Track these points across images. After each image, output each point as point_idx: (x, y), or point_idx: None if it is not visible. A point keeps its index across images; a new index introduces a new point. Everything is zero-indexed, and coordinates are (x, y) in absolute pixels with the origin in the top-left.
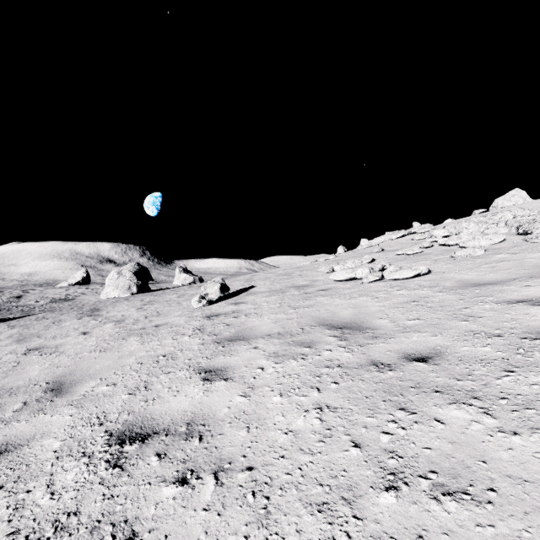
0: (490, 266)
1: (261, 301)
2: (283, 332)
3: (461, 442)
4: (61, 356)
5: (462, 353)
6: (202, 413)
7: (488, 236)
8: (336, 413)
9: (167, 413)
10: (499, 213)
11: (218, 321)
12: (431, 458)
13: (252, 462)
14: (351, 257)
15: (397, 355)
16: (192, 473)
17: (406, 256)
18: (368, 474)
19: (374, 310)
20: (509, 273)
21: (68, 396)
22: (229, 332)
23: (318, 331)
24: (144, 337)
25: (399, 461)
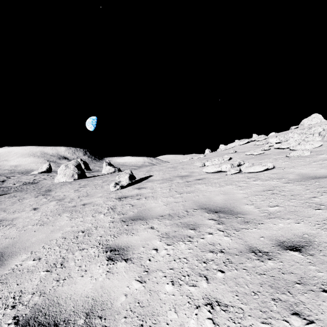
0: (318, 163)
1: (157, 187)
2: (172, 214)
3: None
4: (12, 228)
5: None
6: (101, 301)
7: (310, 142)
8: (227, 312)
9: (72, 297)
10: (312, 128)
11: (126, 202)
12: None
13: None
14: (215, 156)
15: (271, 242)
16: None
17: (253, 156)
18: None
19: (240, 197)
20: None
21: (1, 270)
22: (133, 211)
23: (199, 214)
24: (73, 213)
25: None
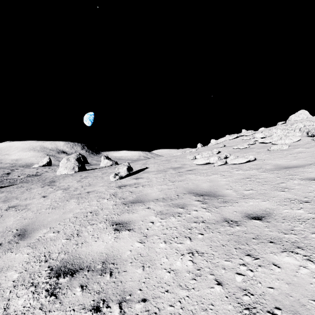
0: (293, 155)
1: (152, 177)
2: (165, 198)
3: (294, 283)
4: (28, 211)
5: (284, 214)
6: (112, 255)
7: (289, 137)
8: (203, 256)
9: (90, 253)
10: (295, 124)
11: (126, 190)
12: (274, 296)
13: (146, 295)
14: (206, 150)
15: (241, 215)
16: (104, 302)
17: (239, 150)
18: (229, 308)
19: (222, 184)
20: (306, 160)
21: (28, 240)
22: (132, 197)
23: (188, 197)
24: (80, 199)
25: (251, 298)
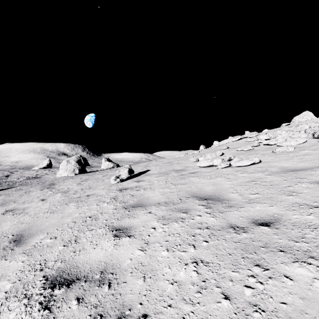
0: (299, 158)
1: (154, 180)
2: (168, 202)
3: (309, 298)
4: (25, 216)
5: (294, 219)
6: (111, 263)
7: (295, 139)
8: (208, 266)
9: (88, 262)
10: (300, 125)
11: (126, 193)
12: (288, 313)
13: (147, 310)
14: (208, 152)
15: (247, 220)
16: (101, 318)
17: (243, 152)
18: None
19: (227, 187)
20: (313, 163)
21: (24, 246)
22: (133, 200)
23: (191, 201)
24: (79, 203)
25: (262, 315)
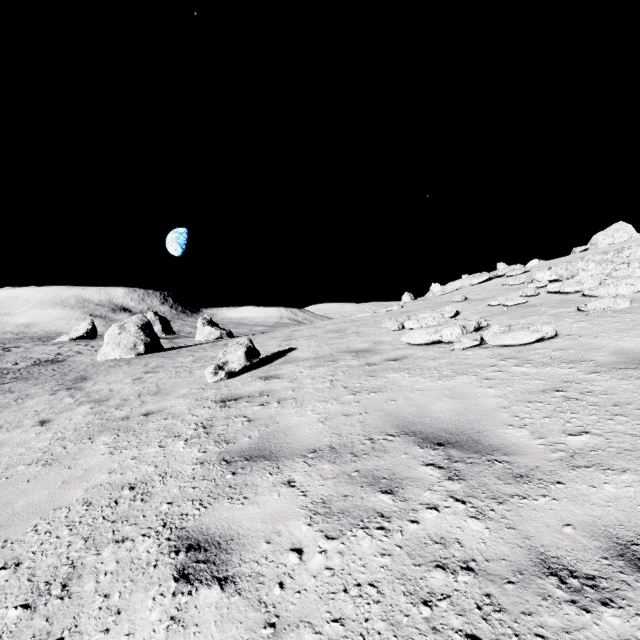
0: None
1: (304, 376)
2: (338, 446)
3: None
4: None
5: None
6: None
7: (626, 281)
8: None
9: None
10: (625, 250)
11: (236, 412)
12: None
13: None
14: (423, 308)
15: (596, 544)
16: None
17: (505, 309)
18: None
19: (491, 406)
20: None
21: None
22: (250, 436)
23: (401, 448)
24: (121, 436)
25: None
